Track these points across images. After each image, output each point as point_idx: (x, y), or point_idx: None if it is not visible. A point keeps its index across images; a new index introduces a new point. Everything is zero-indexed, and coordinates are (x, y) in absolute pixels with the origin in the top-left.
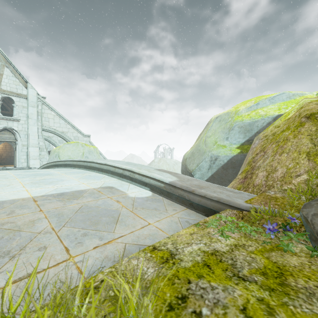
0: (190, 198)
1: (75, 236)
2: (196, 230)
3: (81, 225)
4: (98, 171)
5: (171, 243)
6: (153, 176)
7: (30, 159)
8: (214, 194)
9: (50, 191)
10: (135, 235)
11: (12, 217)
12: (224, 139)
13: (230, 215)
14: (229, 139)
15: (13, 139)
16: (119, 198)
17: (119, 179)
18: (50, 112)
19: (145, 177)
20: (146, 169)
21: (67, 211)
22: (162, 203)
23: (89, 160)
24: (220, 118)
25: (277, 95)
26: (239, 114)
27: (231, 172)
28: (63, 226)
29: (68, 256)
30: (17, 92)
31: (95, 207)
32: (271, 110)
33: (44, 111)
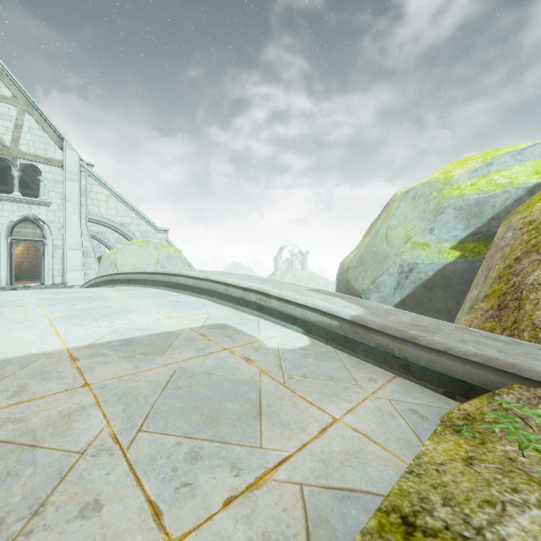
0: (405, 355)
1: (170, 461)
2: (467, 445)
3: (180, 425)
4: (191, 293)
5: (442, 501)
6: (313, 304)
7: (68, 270)
8: (468, 346)
9: (105, 335)
10: (315, 456)
11: (19, 404)
12: (425, 232)
13: (529, 403)
14: (435, 231)
15: (40, 236)
16: (247, 351)
17: (236, 308)
18: (101, 189)
19: (293, 305)
20: (291, 288)
21: (145, 385)
22: (339, 363)
23: (174, 271)
24: (414, 192)
25: (528, 147)
26: (454, 183)
27: (442, 294)
28: (138, 429)
29: (162, 537)
30: (46, 156)
31: (203, 375)
32: (519, 175)
33: (91, 188)
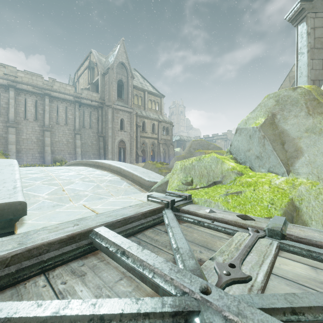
0: None
1: None
2: None
3: None
4: None
5: None
6: None
7: None
8: None
9: None
10: None
11: None
12: None
13: None
14: None
15: None
16: None
17: None
18: None
19: None
20: None
21: None
22: None
23: None
24: None
25: None
26: None
27: None
28: None
29: None
30: None
31: None
32: None
33: None
